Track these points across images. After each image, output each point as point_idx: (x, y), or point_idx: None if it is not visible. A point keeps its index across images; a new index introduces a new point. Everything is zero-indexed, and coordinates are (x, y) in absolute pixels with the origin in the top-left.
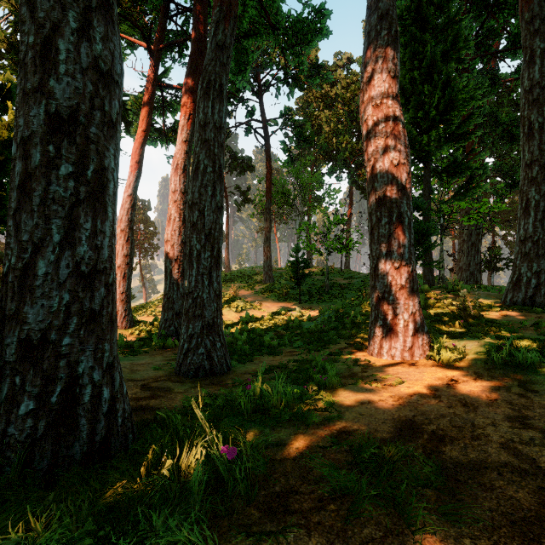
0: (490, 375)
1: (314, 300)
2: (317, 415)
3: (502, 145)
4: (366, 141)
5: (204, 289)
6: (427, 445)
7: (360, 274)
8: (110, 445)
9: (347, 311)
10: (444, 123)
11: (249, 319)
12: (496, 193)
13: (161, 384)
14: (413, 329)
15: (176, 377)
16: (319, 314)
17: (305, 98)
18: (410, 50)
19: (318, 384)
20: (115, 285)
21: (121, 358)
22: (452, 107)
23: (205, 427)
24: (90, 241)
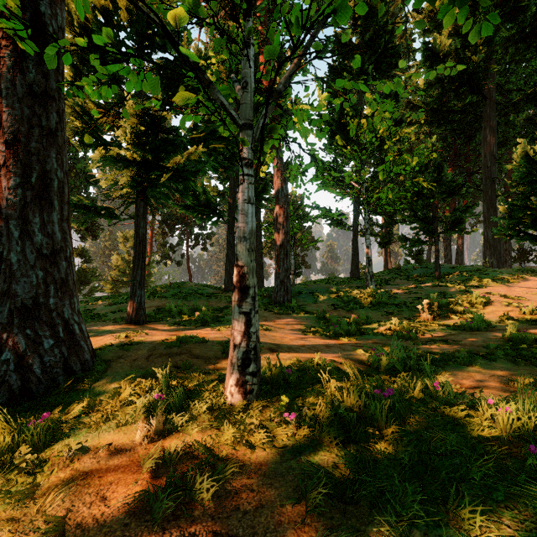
0: None
1: None
2: None
3: None
4: None
5: None
6: None
7: None
8: None
9: None
10: None
11: None
12: None
13: None
14: None
15: None
16: None
17: None
18: None
19: None
20: None
21: None
22: None
23: None
24: None
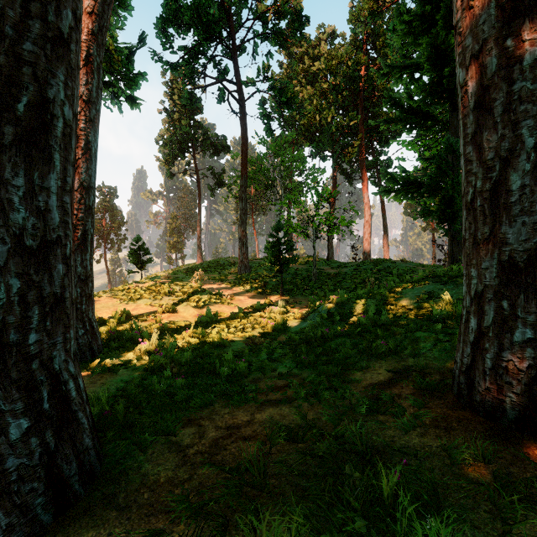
0: None
1: (300, 291)
2: None
3: None
4: None
5: None
6: None
7: (350, 263)
8: None
9: (356, 304)
10: None
11: (211, 318)
12: None
13: None
14: None
15: None
16: (312, 310)
17: (285, 73)
18: None
19: None
20: None
21: None
22: None
23: None
24: None
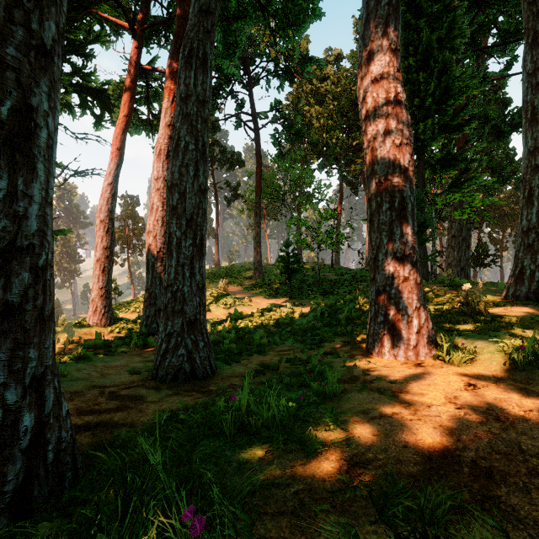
0: (512, 378)
1: (305, 295)
2: (318, 435)
3: (491, 141)
4: (365, 120)
5: (185, 282)
6: (472, 486)
7: (351, 270)
8: (31, 495)
9: (341, 306)
10: (439, 112)
11: (237, 316)
12: (485, 189)
13: (132, 391)
14: (418, 326)
15: (152, 382)
16: (311, 310)
17: (295, 93)
18: (405, 37)
19: (315, 391)
20: (51, 270)
21: (93, 360)
22: (448, 96)
23: (161, 476)
24: (6, 206)
